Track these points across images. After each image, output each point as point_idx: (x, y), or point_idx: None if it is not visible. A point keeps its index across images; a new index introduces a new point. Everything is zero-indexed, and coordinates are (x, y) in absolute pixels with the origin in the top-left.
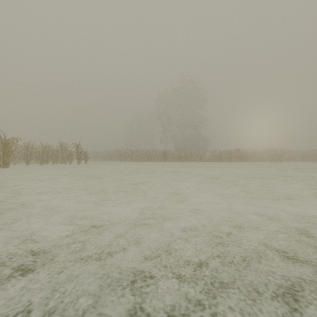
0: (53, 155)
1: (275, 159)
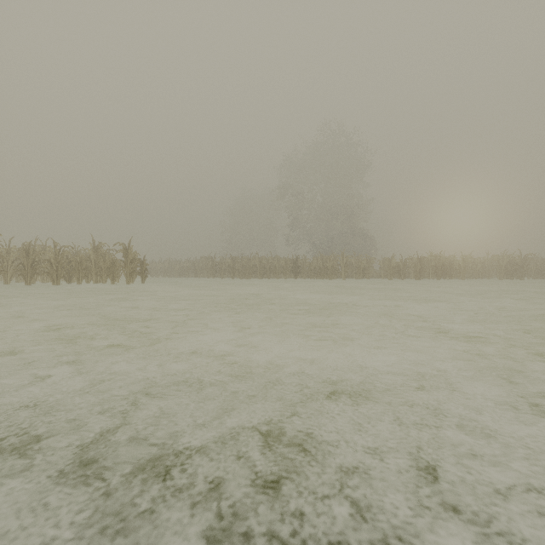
0: (78, 266)
1: (510, 273)
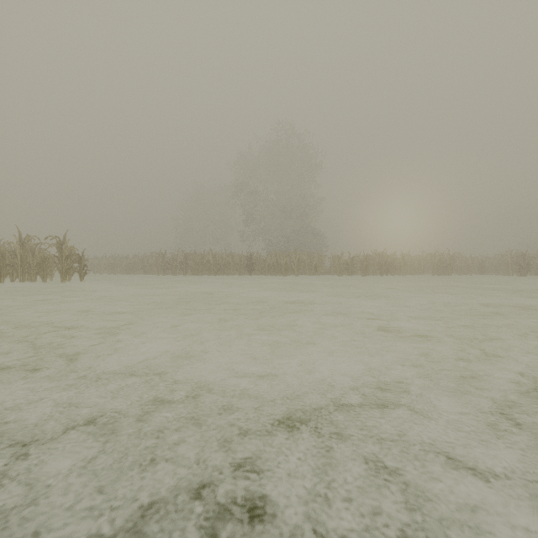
0: None
1: (440, 270)
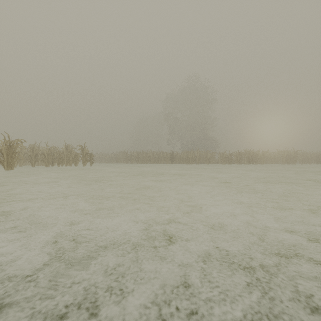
0: (58, 157)
1: (288, 161)
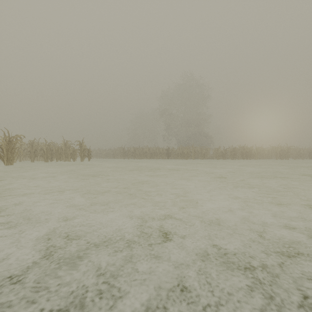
0: (57, 152)
1: (281, 156)
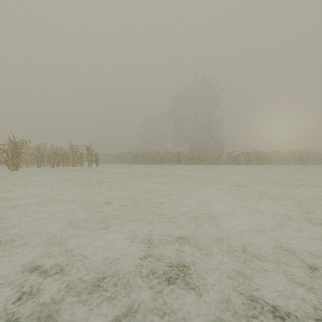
0: (64, 157)
1: (300, 161)
